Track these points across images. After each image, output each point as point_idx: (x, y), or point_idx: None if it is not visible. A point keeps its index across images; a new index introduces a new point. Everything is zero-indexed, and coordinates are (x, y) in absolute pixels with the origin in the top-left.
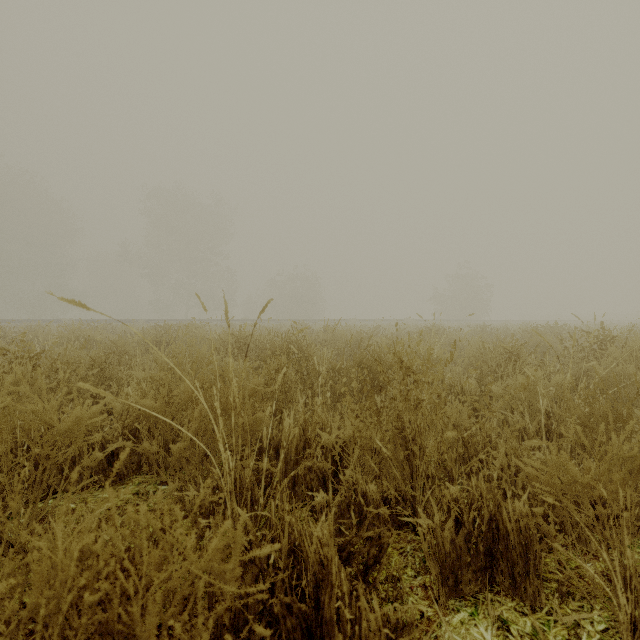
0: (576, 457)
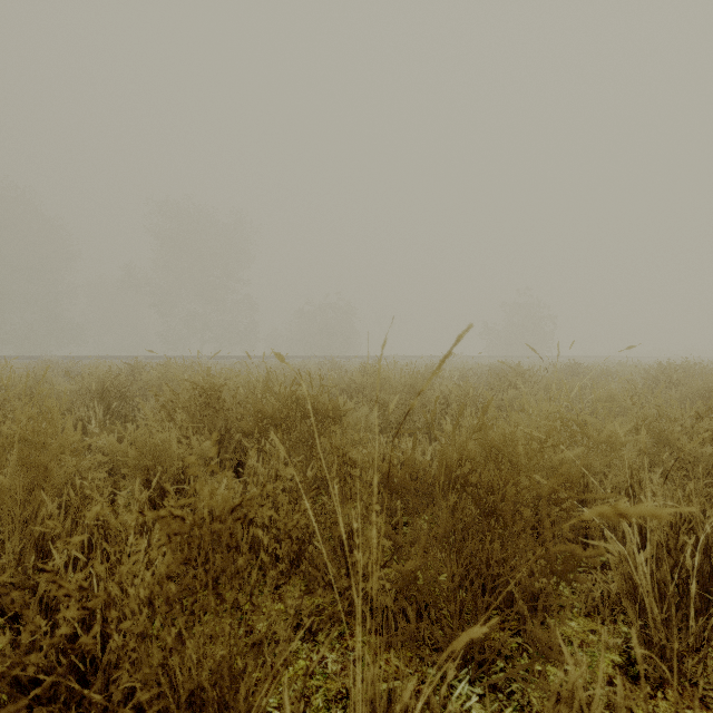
0: None
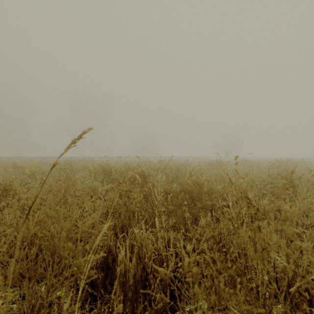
0: None
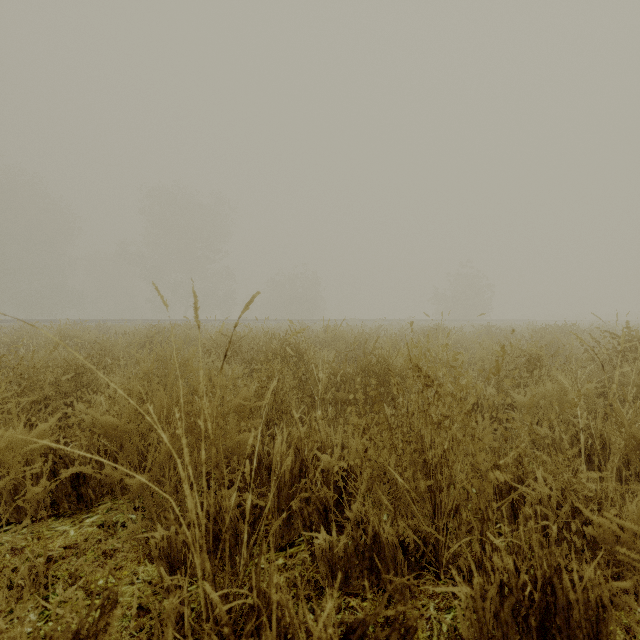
0: (623, 482)
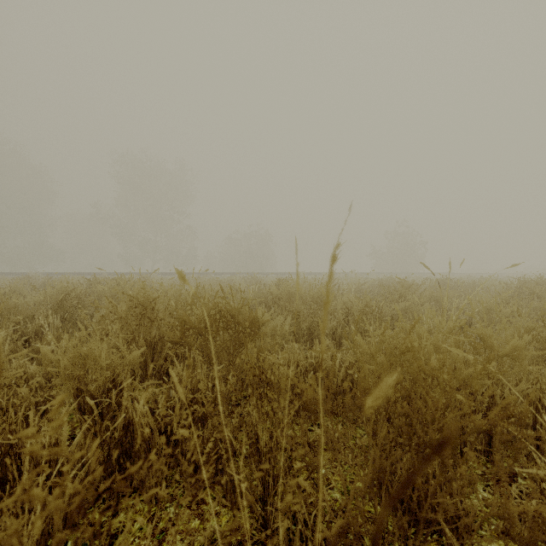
0: None
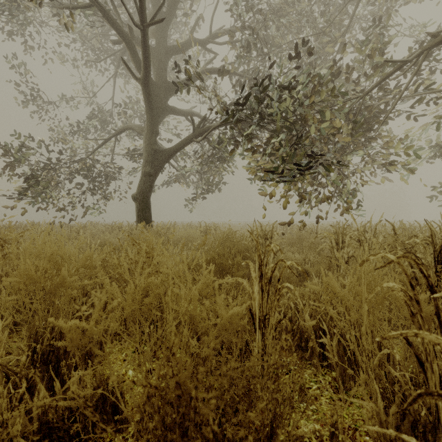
0: None
